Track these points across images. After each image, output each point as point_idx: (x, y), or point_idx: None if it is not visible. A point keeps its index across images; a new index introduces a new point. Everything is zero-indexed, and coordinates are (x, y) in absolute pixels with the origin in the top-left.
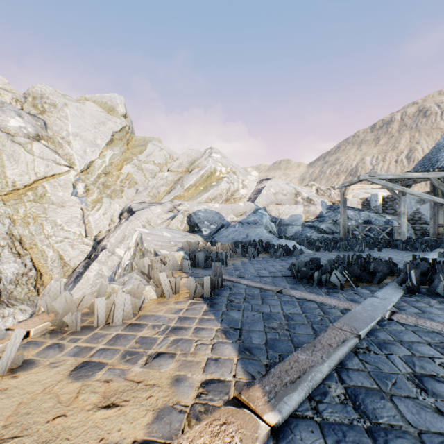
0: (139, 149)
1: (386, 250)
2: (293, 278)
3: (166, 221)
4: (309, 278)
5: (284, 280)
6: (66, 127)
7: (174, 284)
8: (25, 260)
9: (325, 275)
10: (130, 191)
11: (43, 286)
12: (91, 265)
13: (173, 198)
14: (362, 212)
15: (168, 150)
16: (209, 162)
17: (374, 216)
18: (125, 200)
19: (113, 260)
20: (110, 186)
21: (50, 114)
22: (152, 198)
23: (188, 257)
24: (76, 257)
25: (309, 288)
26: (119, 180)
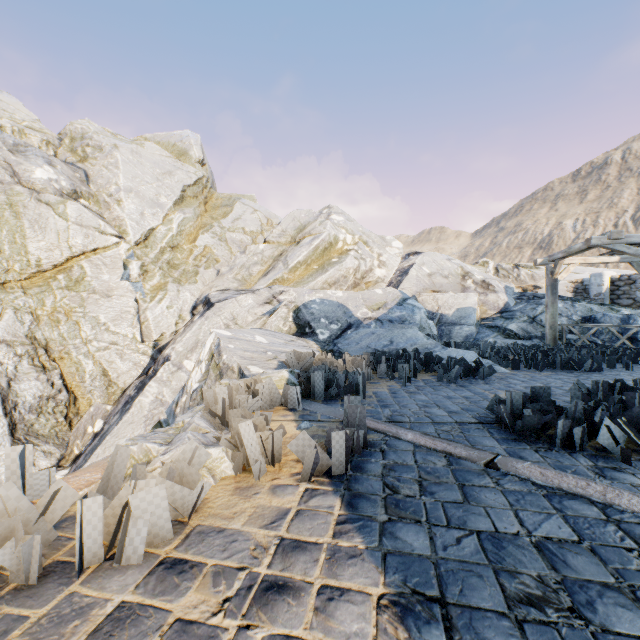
0: (221, 211)
1: (639, 369)
2: (502, 428)
3: (260, 318)
4: (540, 431)
5: (485, 433)
6: (116, 179)
7: (270, 445)
8: (52, 377)
9: (579, 427)
10: (207, 273)
11: (78, 417)
12: (147, 386)
13: (271, 282)
14: (578, 303)
15: (264, 211)
16: (326, 227)
17: (600, 309)
18: (201, 286)
19: (179, 378)
20: (179, 266)
21: (93, 161)
22: (240, 284)
23: (296, 381)
24: (127, 372)
25: (549, 455)
26: (192, 256)
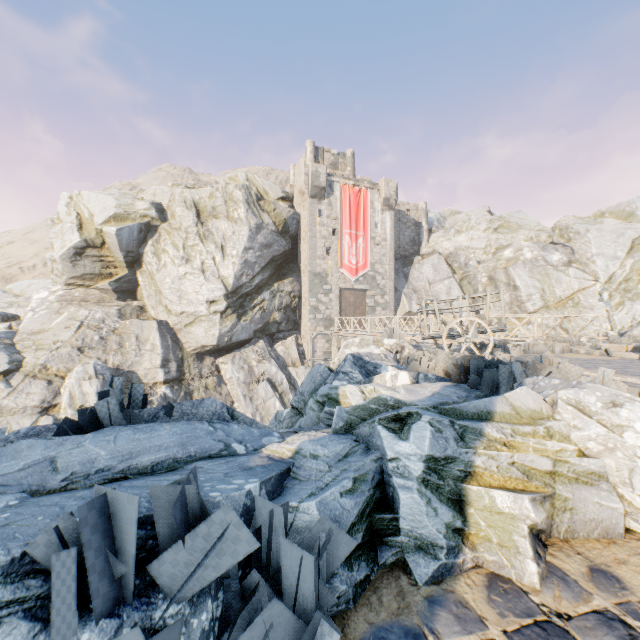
0: None
1: None
2: None
3: None
4: None
5: None
6: (589, 250)
7: None
8: None
9: None
10: None
11: None
12: None
13: None
14: None
15: None
16: None
17: None
18: None
19: None
20: (630, 291)
21: (574, 241)
22: None
23: None
24: None
25: None
26: (639, 284)
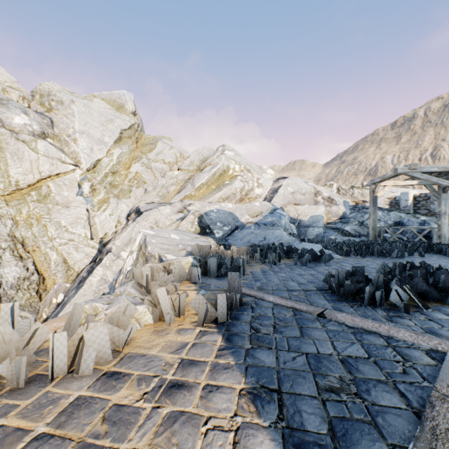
0: (148, 148)
1: (428, 256)
2: (332, 293)
3: (175, 222)
4: (355, 294)
5: (320, 296)
6: (73, 124)
7: (177, 303)
8: (27, 263)
9: (379, 291)
10: (138, 191)
11: (46, 292)
12: (95, 269)
13: (183, 197)
14: (392, 212)
15: (178, 148)
16: (221, 160)
17: (406, 216)
18: (133, 200)
19: (118, 264)
20: (118, 186)
21: (57, 111)
22: (161, 198)
23: (198, 264)
24: (81, 260)
25: (359, 309)
26: (127, 179)
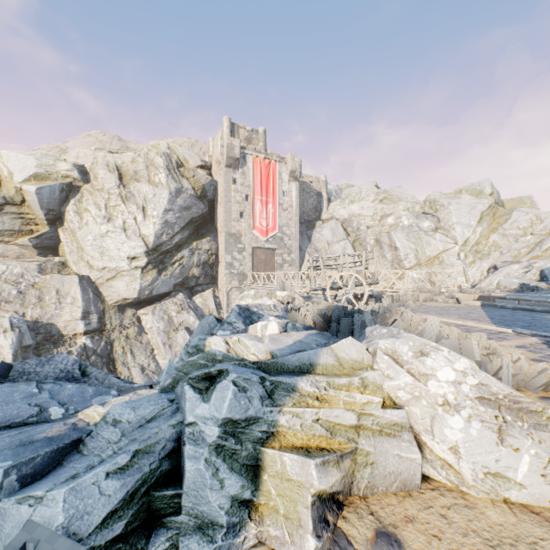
0: (503, 218)
1: None
2: None
3: (520, 274)
4: None
5: None
6: (451, 219)
7: (505, 290)
8: None
9: None
10: (494, 254)
11: None
12: None
13: (529, 258)
14: None
15: (534, 212)
16: None
17: None
18: (491, 260)
19: None
20: (480, 252)
21: (440, 212)
22: (512, 258)
23: (518, 288)
24: None
25: None
26: (486, 246)
